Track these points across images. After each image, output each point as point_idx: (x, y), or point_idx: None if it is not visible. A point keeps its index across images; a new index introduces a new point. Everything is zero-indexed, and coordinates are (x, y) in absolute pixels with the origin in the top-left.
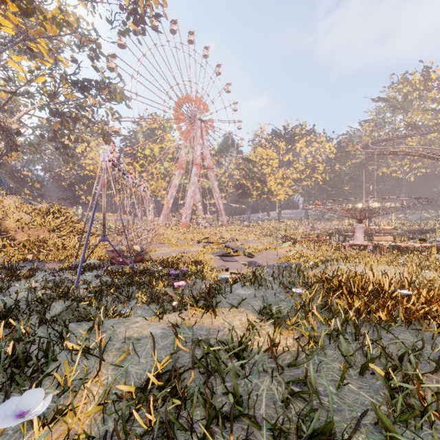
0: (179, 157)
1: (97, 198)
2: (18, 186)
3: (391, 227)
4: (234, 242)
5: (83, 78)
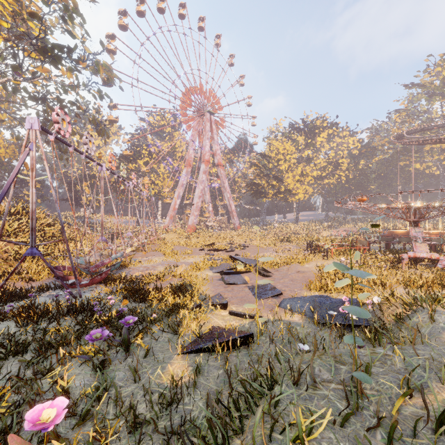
0: (187, 154)
1: (8, 185)
2: (18, 187)
3: (439, 231)
4: (244, 249)
5: (52, 44)
